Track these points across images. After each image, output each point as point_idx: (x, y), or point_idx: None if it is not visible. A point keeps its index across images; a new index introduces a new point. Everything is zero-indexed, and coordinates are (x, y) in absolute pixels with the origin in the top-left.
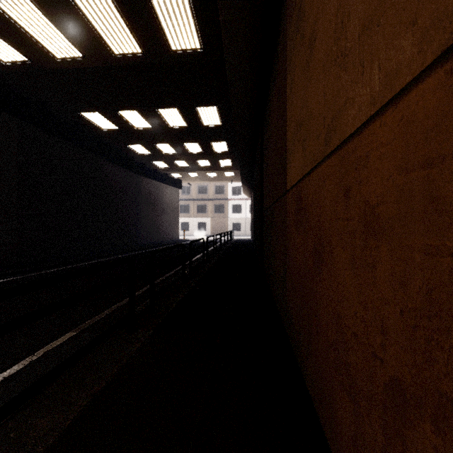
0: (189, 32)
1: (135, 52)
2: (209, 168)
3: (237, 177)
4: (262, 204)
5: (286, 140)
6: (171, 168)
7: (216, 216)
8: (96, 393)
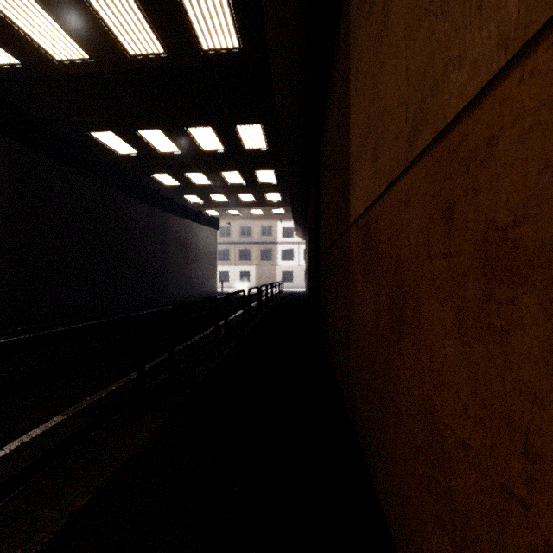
0: (224, 26)
1: (156, 52)
2: (253, 204)
3: (288, 215)
4: (319, 247)
5: (349, 157)
6: (206, 203)
7: (263, 263)
8: (76, 512)
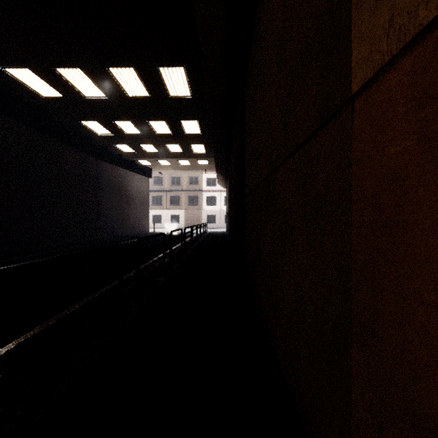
0: None
1: None
2: (180, 155)
3: (211, 166)
4: (244, 187)
5: None
6: (138, 153)
7: (190, 208)
8: None
